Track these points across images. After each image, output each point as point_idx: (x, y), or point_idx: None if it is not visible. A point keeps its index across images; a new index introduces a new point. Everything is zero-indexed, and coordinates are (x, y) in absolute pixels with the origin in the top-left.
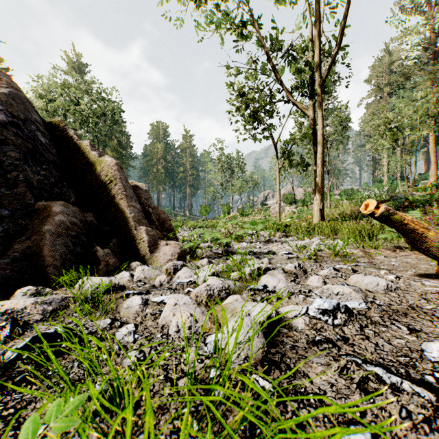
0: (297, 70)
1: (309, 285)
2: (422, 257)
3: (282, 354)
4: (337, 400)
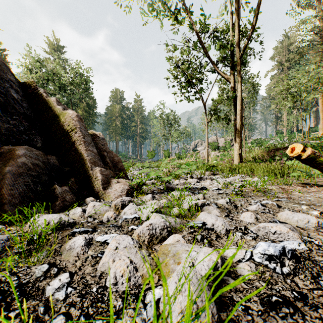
0: (221, 46)
1: (243, 220)
2: None
3: None
4: None
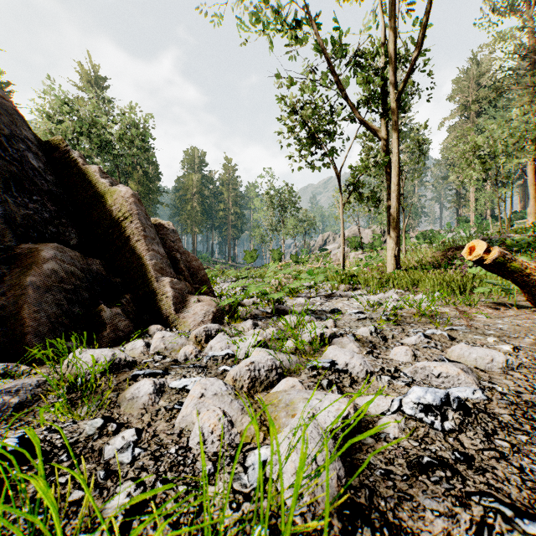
0: (366, 80)
1: (393, 359)
2: None
3: (371, 490)
4: None
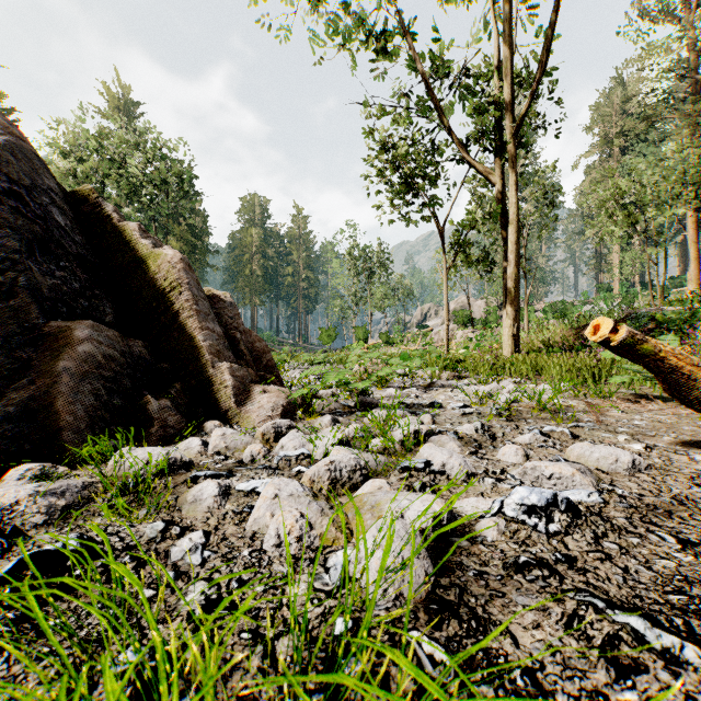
0: (476, 110)
1: (501, 460)
2: (683, 413)
3: (462, 589)
4: (565, 682)
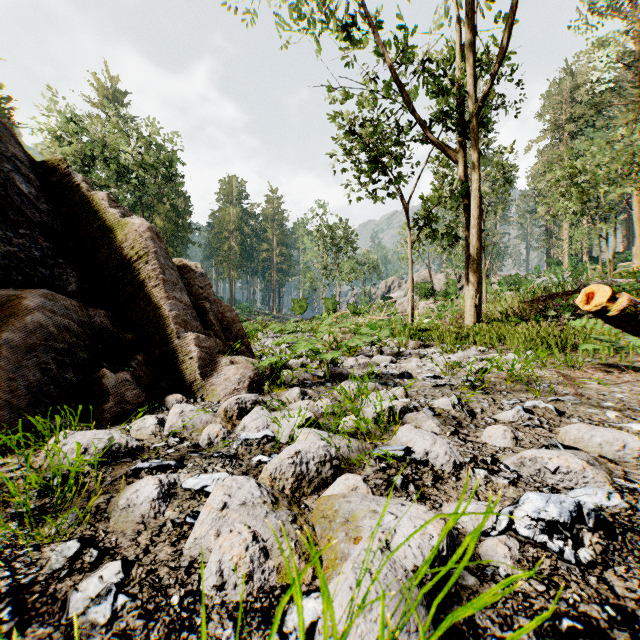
0: (440, 91)
1: (487, 443)
2: None
3: None
4: None
